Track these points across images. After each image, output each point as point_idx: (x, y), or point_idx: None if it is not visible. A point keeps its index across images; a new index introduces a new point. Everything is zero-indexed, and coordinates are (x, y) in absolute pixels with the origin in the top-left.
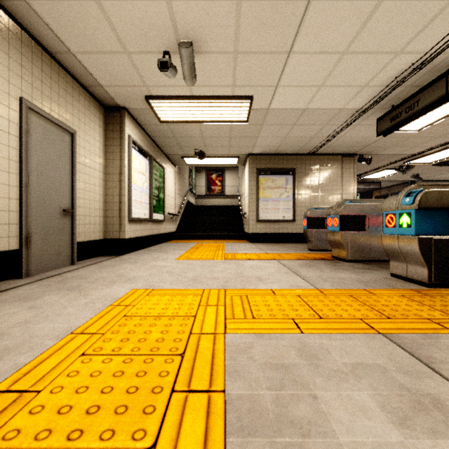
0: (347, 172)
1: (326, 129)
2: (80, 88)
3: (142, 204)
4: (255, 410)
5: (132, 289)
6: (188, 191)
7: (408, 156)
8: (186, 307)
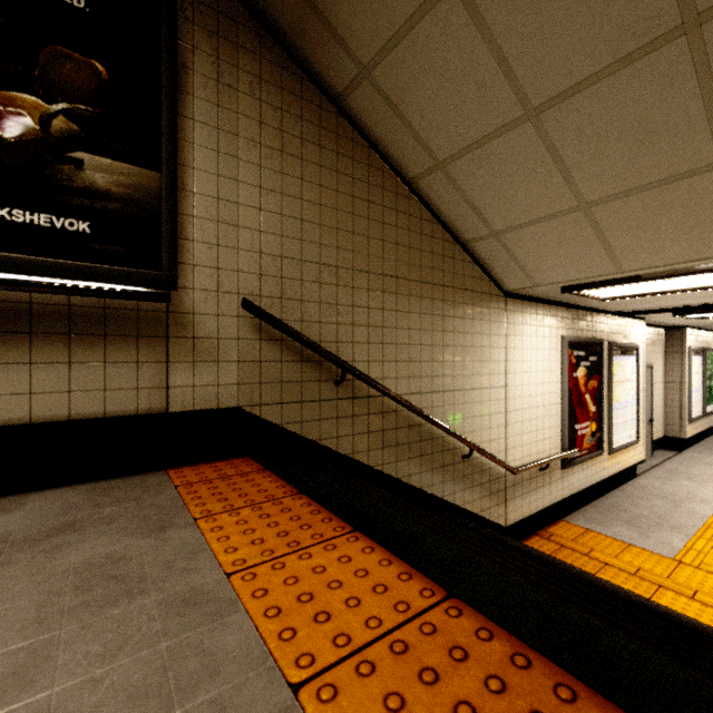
0: None
1: None
2: (653, 329)
3: (696, 402)
4: None
5: None
6: None
7: None
8: None
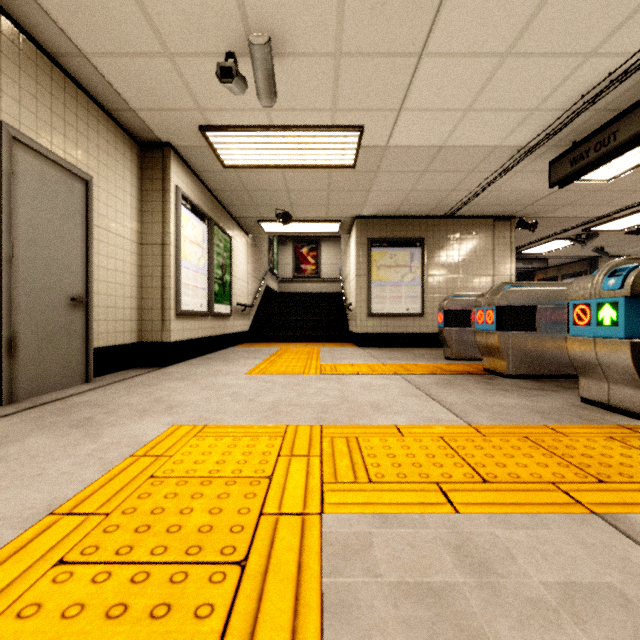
0: (501, 243)
1: (472, 178)
2: (100, 113)
3: (198, 290)
4: None
5: (173, 425)
6: (267, 271)
7: (591, 220)
8: (256, 459)
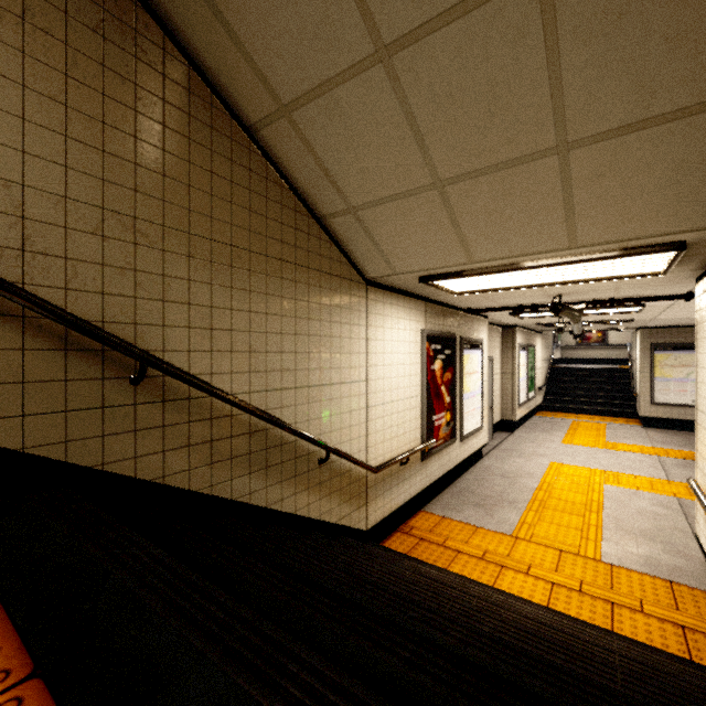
0: None
1: None
2: (493, 327)
3: (523, 390)
4: (611, 497)
5: (550, 462)
6: (553, 350)
7: None
8: (584, 474)
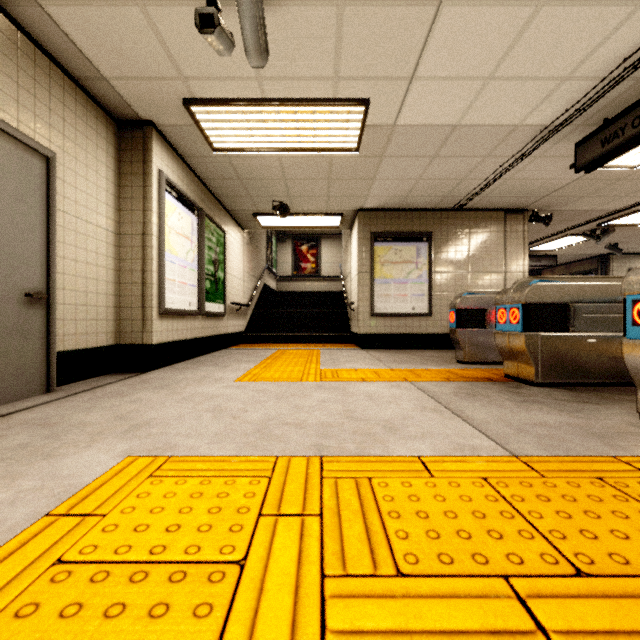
0: (513, 237)
1: (486, 164)
2: (66, 81)
3: (186, 287)
4: None
5: (126, 457)
6: (265, 269)
7: (608, 213)
8: (226, 523)
